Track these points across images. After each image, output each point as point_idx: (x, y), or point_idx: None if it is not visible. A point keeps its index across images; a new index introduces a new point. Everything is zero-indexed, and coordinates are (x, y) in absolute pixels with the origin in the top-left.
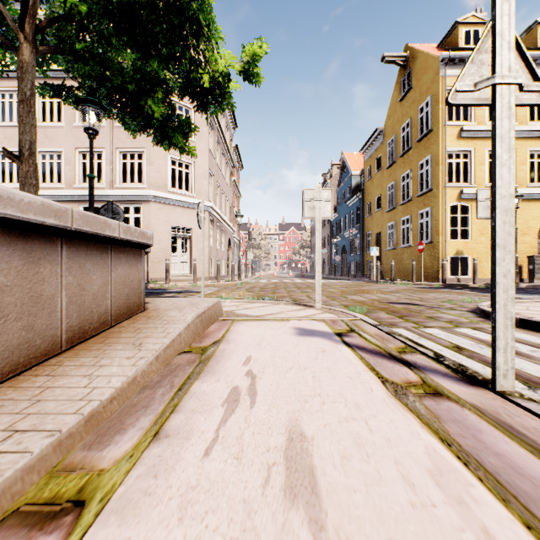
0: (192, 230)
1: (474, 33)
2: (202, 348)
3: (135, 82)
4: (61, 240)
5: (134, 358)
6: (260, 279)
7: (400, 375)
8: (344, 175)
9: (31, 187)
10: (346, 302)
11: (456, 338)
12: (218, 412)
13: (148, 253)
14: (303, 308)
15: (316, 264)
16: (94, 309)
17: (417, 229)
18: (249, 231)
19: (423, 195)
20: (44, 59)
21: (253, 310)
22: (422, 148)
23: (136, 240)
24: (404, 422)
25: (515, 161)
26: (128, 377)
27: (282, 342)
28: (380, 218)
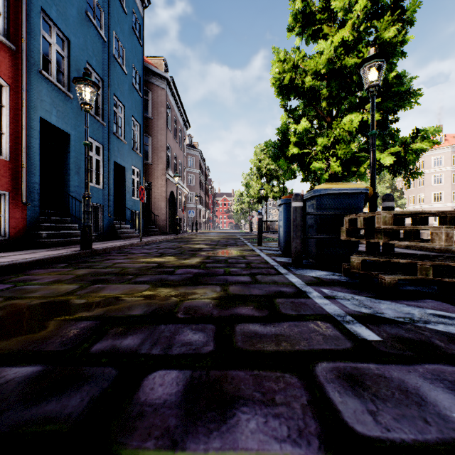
0: None
1: None
2: None
3: None
4: None
5: None
6: None
7: None
8: None
9: None
10: None
11: None
12: None
13: None
14: None
15: None
16: None
17: None
18: None
19: None
20: None
21: None
22: None
23: None
24: None
25: None
26: None
27: None
28: None
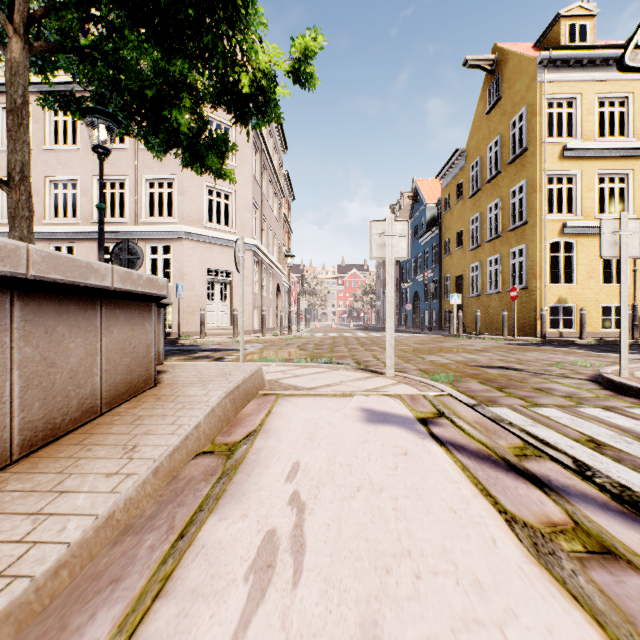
0: (233, 274)
1: (580, 28)
2: (230, 446)
3: (156, 87)
4: (10, 294)
5: (118, 475)
6: (315, 332)
7: (532, 505)
8: (417, 206)
9: (23, 221)
10: (424, 365)
11: (587, 425)
12: (237, 597)
13: (180, 301)
14: (370, 376)
15: (387, 318)
16: (71, 392)
17: (508, 271)
18: (302, 274)
19: (516, 229)
20: (45, 62)
21: (305, 378)
22: (514, 172)
23: (140, 291)
24: (574, 634)
25: (633, 186)
26: (97, 518)
27: (344, 436)
28: (461, 258)
